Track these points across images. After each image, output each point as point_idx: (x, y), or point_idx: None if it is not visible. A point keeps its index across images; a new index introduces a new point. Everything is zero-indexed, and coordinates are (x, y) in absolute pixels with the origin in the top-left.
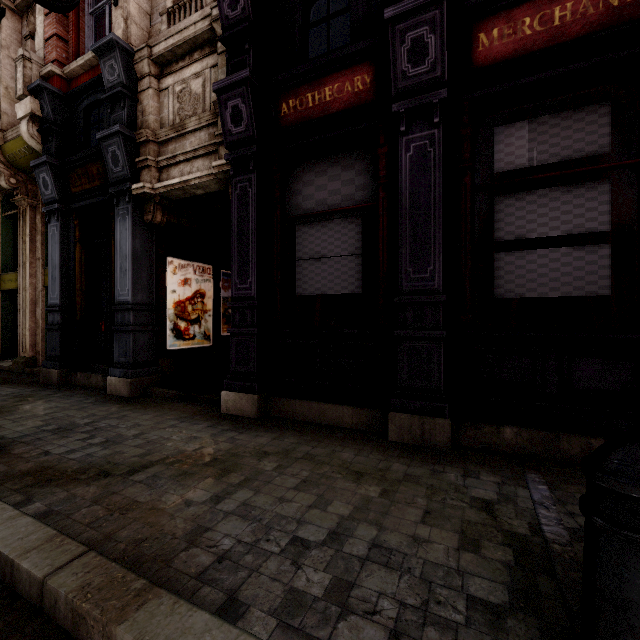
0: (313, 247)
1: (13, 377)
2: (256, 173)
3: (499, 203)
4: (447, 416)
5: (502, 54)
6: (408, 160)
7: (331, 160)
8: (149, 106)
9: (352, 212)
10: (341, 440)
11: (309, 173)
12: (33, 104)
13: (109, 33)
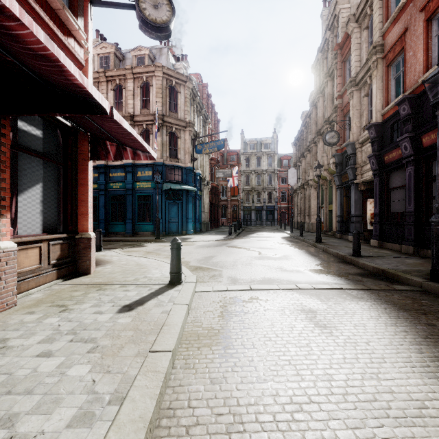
0: (394, 198)
1: (330, 236)
2: (378, 178)
3: (434, 184)
4: (412, 246)
5: (429, 143)
6: (407, 175)
7: (398, 171)
8: (358, 157)
9: (402, 187)
10: (388, 250)
11: (393, 175)
12: (333, 160)
13: (347, 142)
